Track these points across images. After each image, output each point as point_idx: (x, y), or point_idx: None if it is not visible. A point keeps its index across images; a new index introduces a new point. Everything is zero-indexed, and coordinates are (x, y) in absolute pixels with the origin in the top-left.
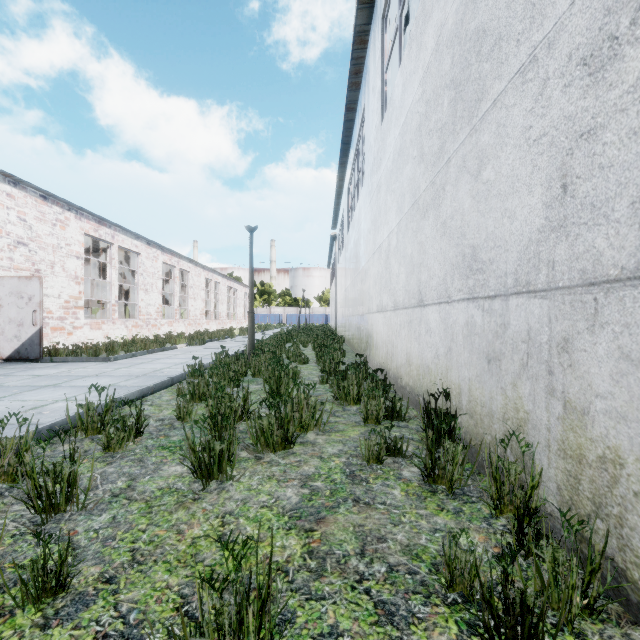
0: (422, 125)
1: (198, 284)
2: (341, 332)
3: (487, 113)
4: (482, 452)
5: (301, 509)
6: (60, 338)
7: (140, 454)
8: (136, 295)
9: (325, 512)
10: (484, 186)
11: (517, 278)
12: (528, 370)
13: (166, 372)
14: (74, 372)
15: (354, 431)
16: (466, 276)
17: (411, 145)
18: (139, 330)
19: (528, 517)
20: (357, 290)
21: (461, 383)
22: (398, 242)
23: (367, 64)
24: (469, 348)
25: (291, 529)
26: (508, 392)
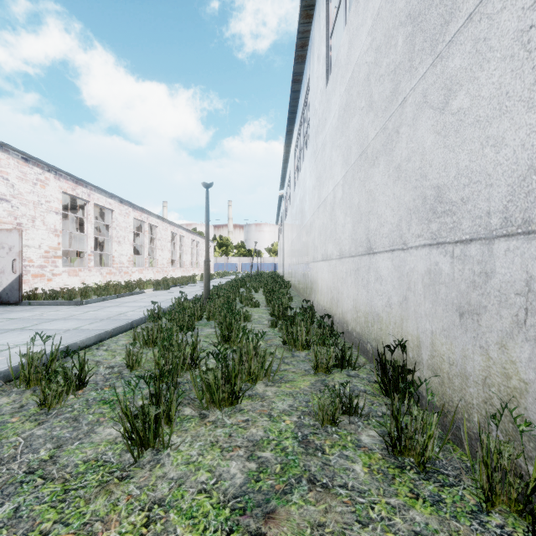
0: (371, 74)
1: (165, 237)
2: (288, 278)
3: (458, 33)
4: (451, 416)
5: (246, 496)
6: (40, 284)
7: (77, 410)
8: (110, 246)
9: (275, 501)
10: (454, 117)
11: (507, 217)
12: (527, 329)
13: (129, 315)
14: (46, 315)
15: (304, 381)
16: (428, 220)
17: (358, 97)
18: (113, 277)
19: (531, 516)
20: (302, 241)
21: (421, 335)
22: (344, 193)
23: (312, 37)
24: (432, 298)
25: (232, 532)
26: (492, 353)
